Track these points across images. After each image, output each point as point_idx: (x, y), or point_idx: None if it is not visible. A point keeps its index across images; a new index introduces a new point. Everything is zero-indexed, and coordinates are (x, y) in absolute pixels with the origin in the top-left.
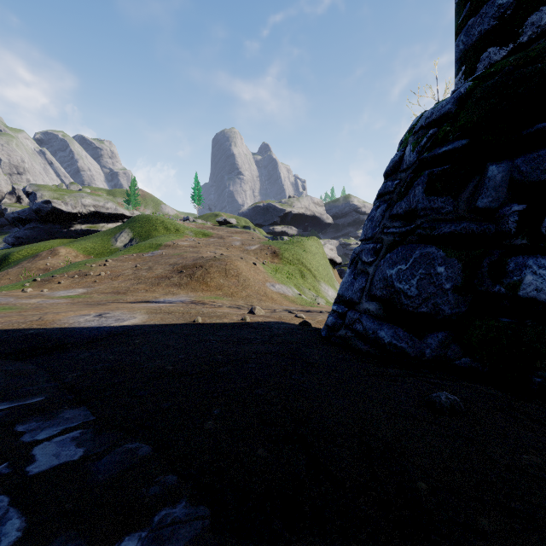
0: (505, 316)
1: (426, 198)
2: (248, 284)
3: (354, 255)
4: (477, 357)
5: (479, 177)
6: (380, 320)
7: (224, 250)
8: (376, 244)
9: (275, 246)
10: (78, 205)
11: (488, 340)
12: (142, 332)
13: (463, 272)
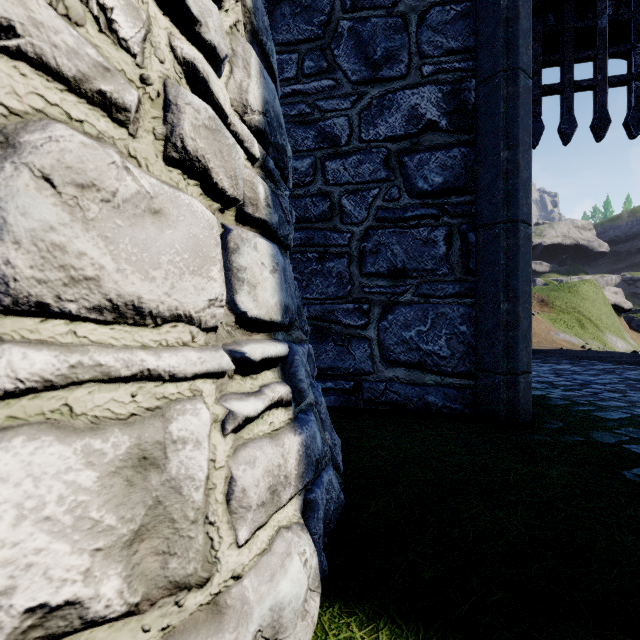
0: None
1: None
2: (534, 332)
3: None
4: None
5: None
6: None
7: None
8: None
9: (542, 293)
10: None
11: None
12: (547, 350)
13: None
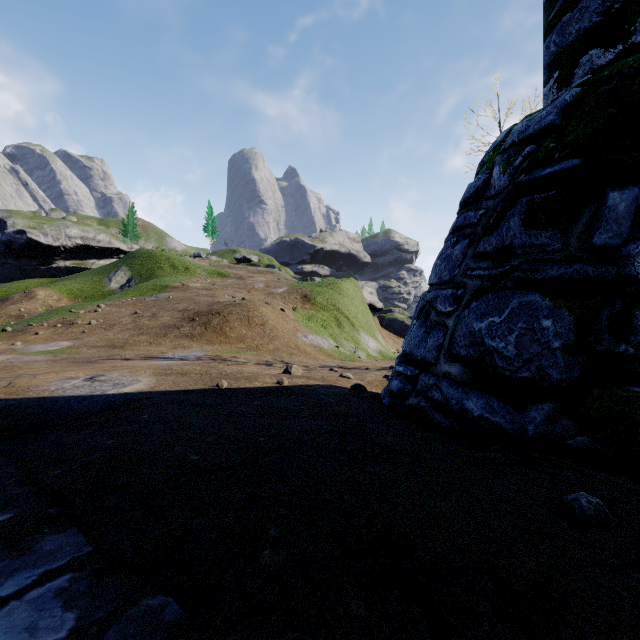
0: (634, 383)
1: (526, 232)
2: (276, 335)
3: (423, 303)
4: (598, 435)
5: (596, 207)
6: (466, 387)
7: (245, 293)
8: (456, 289)
9: (307, 288)
10: (62, 236)
11: (613, 415)
12: (151, 402)
13: (576, 327)
